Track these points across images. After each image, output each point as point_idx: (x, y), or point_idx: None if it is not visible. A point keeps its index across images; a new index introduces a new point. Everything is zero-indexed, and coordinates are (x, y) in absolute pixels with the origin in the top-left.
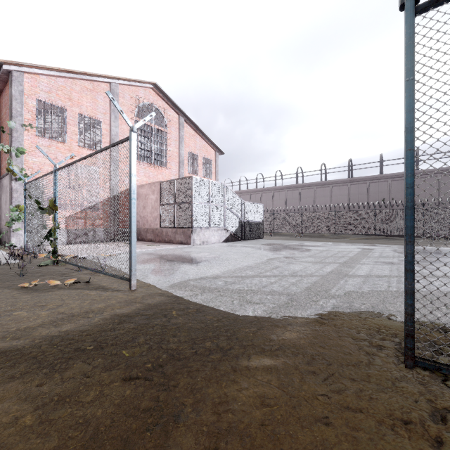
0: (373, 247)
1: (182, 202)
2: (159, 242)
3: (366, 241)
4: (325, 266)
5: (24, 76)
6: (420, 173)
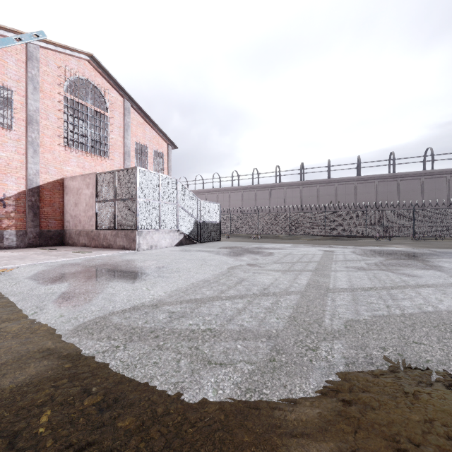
0: (333, 249)
1: (124, 198)
2: (95, 248)
3: (321, 242)
4: (298, 276)
5: None
6: (362, 178)
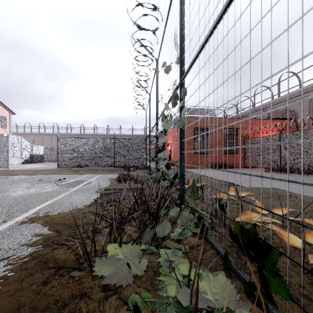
0: None
1: None
2: None
3: None
4: None
5: None
6: (121, 135)
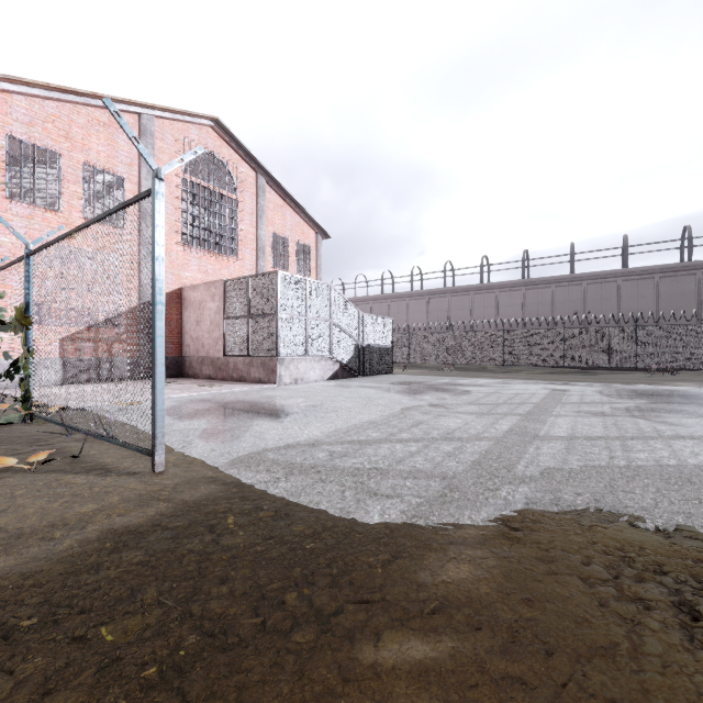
0: (567, 387)
1: (261, 313)
2: (223, 381)
3: (553, 377)
4: (499, 421)
5: None
6: (630, 272)
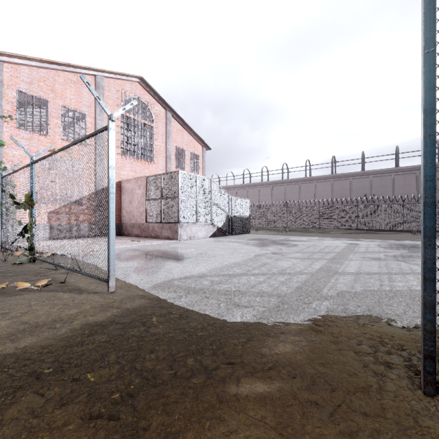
0: (358, 242)
1: (169, 197)
2: (146, 238)
3: (350, 236)
4: (314, 263)
5: (3, 66)
6: (400, 170)
